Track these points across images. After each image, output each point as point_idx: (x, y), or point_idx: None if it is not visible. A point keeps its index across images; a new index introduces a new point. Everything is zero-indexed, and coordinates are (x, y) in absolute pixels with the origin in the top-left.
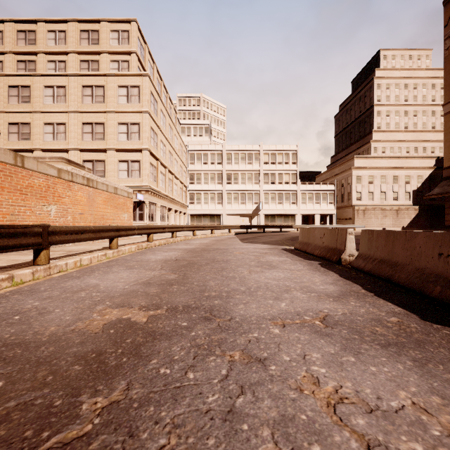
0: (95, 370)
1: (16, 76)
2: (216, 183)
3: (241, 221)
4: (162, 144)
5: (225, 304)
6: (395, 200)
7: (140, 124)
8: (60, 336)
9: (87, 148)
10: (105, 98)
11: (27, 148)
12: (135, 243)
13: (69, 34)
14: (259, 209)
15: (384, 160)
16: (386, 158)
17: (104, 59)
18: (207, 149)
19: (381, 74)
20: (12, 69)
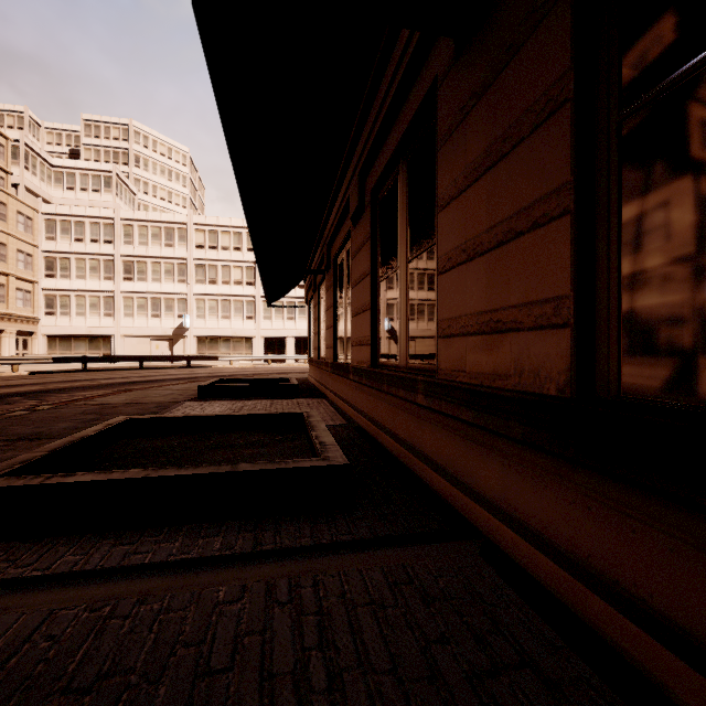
0: None
1: None
2: (102, 278)
3: (154, 347)
4: None
5: None
6: None
7: None
8: None
9: None
10: None
11: None
12: None
13: None
14: (187, 328)
15: None
16: None
17: None
18: (83, 214)
19: None
20: None
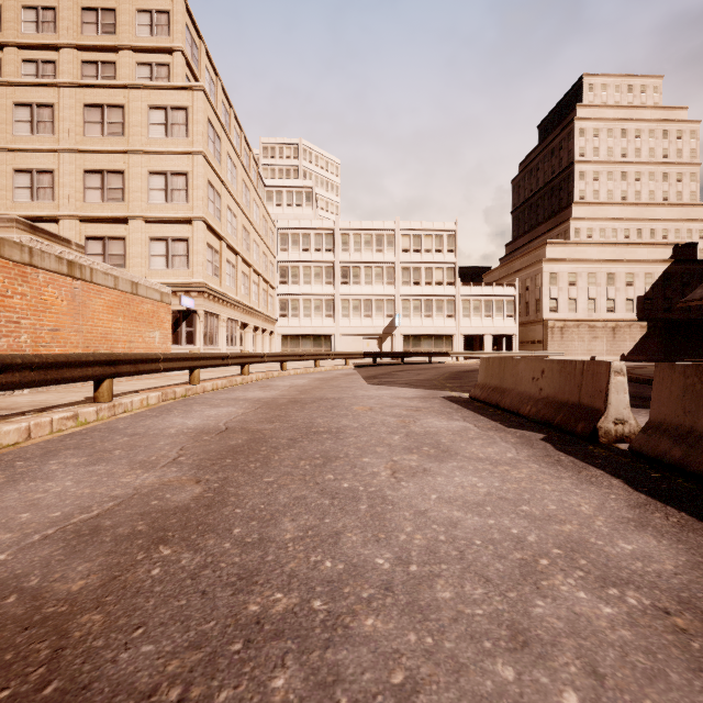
0: None
1: None
2: (323, 283)
3: (365, 345)
4: (231, 213)
5: None
6: (610, 312)
7: (189, 174)
8: None
9: (93, 216)
10: (126, 128)
11: None
12: (162, 387)
13: (63, 14)
14: (395, 326)
15: (593, 248)
16: (596, 245)
17: (125, 60)
18: (309, 226)
19: (585, 114)
20: None
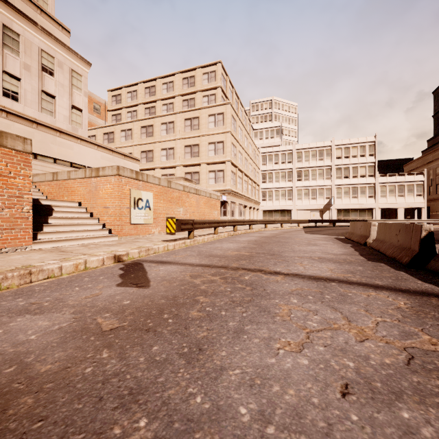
0: (239, 259)
1: (145, 119)
2: (286, 181)
3: (312, 215)
4: (240, 153)
5: (280, 253)
6: None
7: (224, 141)
8: (223, 255)
9: (188, 164)
10: (200, 126)
11: (151, 167)
12: (225, 232)
13: (176, 83)
14: (331, 204)
15: None
16: None
17: (198, 96)
18: (278, 150)
19: None
20: (142, 115)
